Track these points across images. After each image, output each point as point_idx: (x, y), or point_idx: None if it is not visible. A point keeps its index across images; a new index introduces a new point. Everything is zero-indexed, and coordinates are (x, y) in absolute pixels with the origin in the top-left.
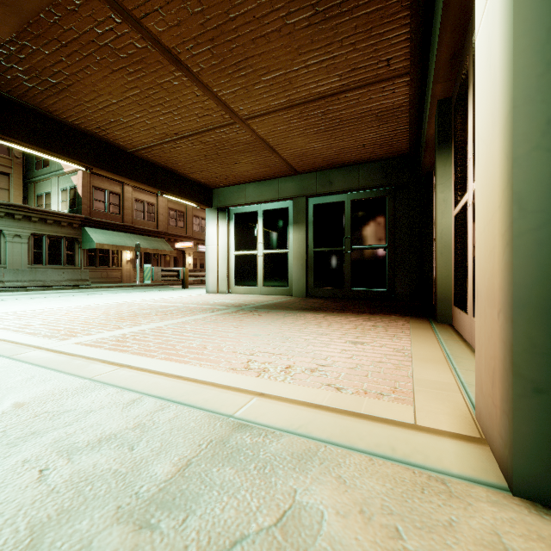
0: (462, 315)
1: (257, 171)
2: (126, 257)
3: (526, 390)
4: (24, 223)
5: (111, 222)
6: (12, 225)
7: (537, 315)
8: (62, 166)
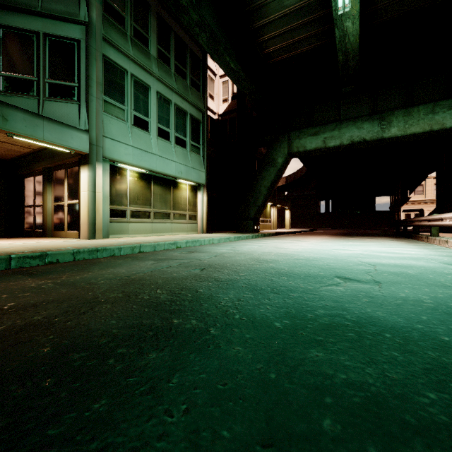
0: (61, 232)
1: None
2: None
3: (90, 231)
4: None
5: None
6: None
7: (90, 225)
8: None
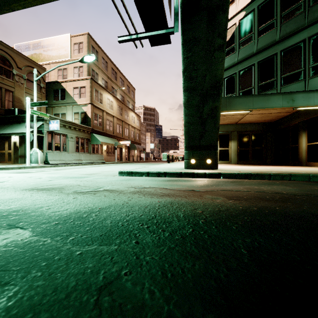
0: (314, 163)
1: (224, 123)
2: (104, 149)
3: None
4: (73, 131)
5: (100, 131)
6: (70, 132)
7: None
8: (75, 101)
